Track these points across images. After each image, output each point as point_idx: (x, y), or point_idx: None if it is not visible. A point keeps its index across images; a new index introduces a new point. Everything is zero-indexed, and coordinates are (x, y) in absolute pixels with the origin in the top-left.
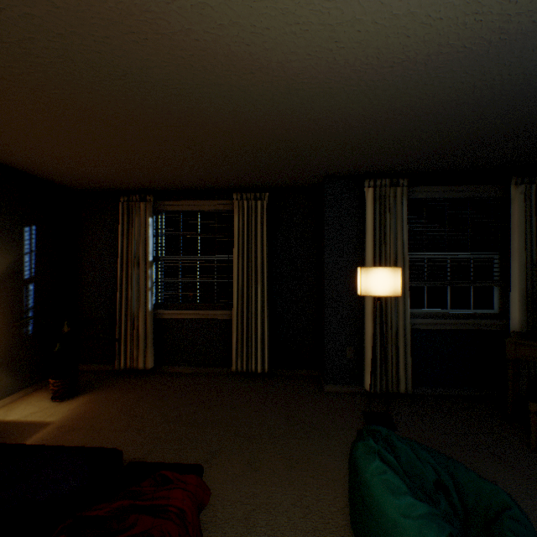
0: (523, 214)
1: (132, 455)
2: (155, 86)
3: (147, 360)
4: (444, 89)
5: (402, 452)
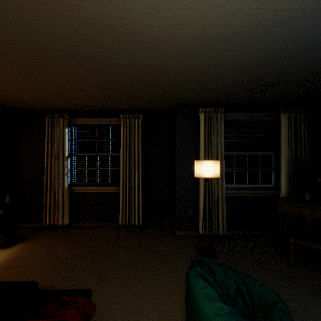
0: (287, 130)
1: (49, 283)
2: (62, 42)
3: (64, 219)
4: (242, 54)
5: (217, 273)
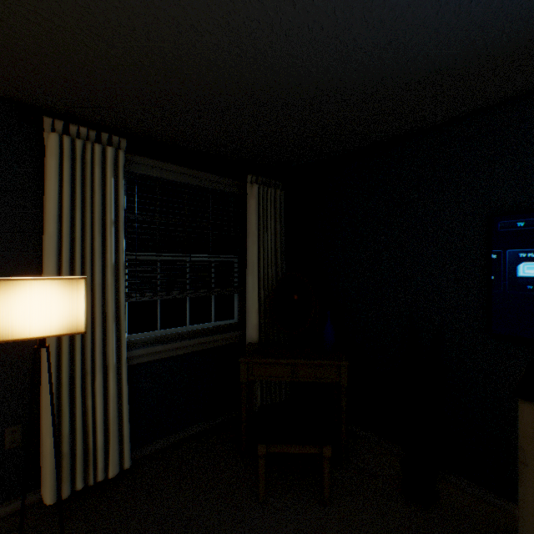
0: (257, 215)
1: None
2: None
3: None
4: None
5: None
